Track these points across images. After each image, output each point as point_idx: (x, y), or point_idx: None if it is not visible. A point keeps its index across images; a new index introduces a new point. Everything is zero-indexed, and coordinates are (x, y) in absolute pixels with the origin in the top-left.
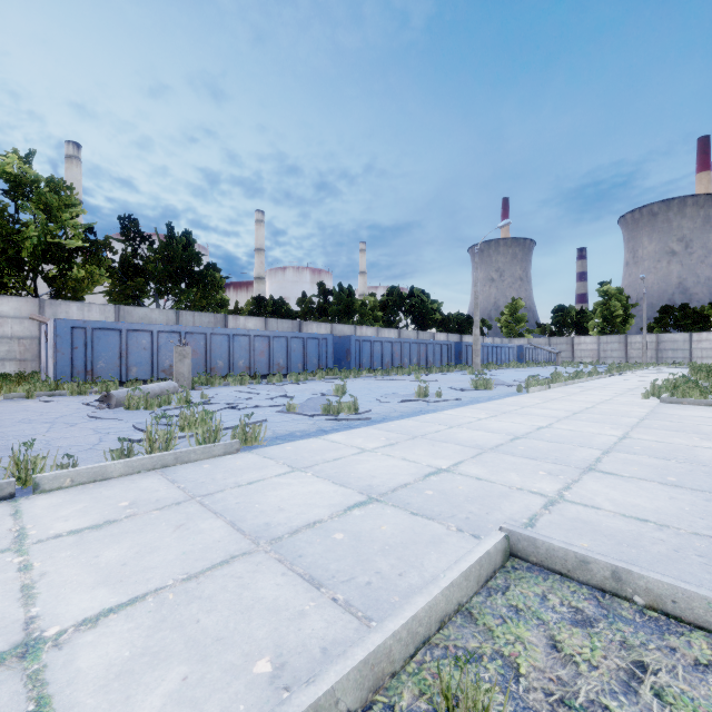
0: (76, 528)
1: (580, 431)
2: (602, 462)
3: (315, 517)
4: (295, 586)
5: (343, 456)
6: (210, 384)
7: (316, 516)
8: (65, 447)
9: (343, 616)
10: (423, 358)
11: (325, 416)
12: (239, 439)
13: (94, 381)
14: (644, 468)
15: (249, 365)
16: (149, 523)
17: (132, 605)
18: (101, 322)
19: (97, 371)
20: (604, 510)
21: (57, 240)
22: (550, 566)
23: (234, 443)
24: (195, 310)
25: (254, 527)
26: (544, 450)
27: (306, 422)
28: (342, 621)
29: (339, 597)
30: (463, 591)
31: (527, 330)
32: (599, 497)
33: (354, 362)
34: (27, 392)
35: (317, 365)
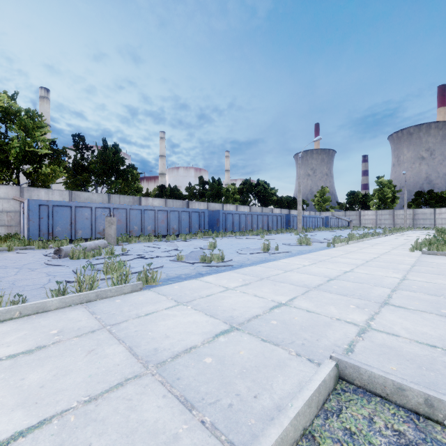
0: (13, 353)
1: (373, 274)
2: (392, 298)
3: (191, 343)
4: (172, 408)
5: (213, 293)
6: (129, 241)
7: (192, 342)
8: (23, 286)
9: (209, 440)
10: (265, 224)
11: (202, 263)
12: (142, 281)
13: (53, 239)
14: (423, 303)
15: (154, 229)
16: (69, 348)
17: (39, 428)
18: (58, 201)
19: (56, 233)
20: (402, 337)
21: (32, 149)
22: (371, 390)
23: (138, 284)
24: (120, 194)
25: (145, 352)
26: (351, 288)
27: (189, 267)
28: (208, 445)
29: (207, 420)
30: (307, 417)
31: (331, 207)
32: (396, 326)
33: (221, 227)
34: (8, 247)
35: (198, 229)
